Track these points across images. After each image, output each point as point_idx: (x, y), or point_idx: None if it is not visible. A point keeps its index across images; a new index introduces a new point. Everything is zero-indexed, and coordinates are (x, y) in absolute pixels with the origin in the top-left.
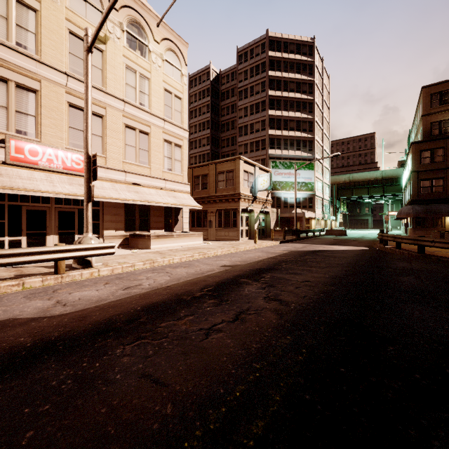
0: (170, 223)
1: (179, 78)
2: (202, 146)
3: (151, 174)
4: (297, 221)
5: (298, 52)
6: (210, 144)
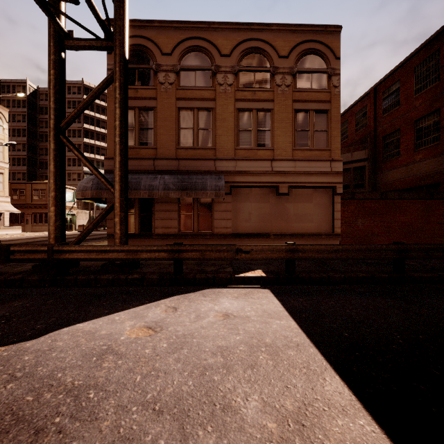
0: None
1: (2, 131)
2: (17, 151)
3: None
4: None
5: None
6: (27, 151)
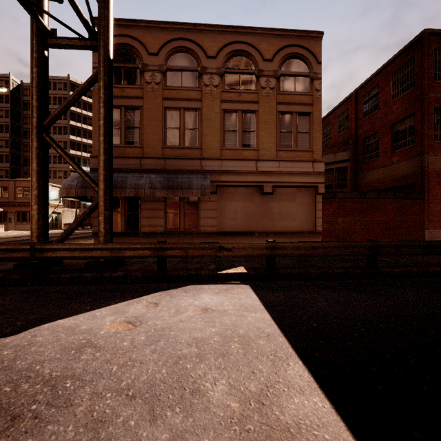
0: None
1: None
2: None
3: None
4: None
5: None
6: (10, 148)
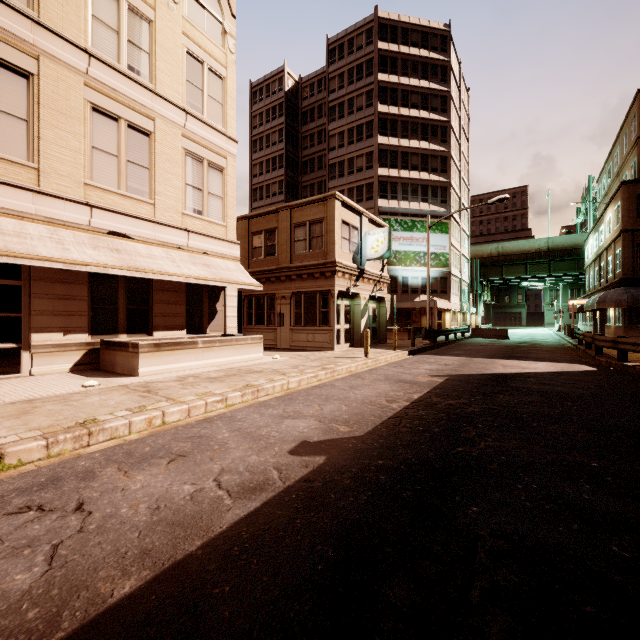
0: (200, 317)
1: (219, 38)
2: (271, 196)
3: (155, 217)
4: (422, 314)
5: (424, 45)
6: (285, 193)
